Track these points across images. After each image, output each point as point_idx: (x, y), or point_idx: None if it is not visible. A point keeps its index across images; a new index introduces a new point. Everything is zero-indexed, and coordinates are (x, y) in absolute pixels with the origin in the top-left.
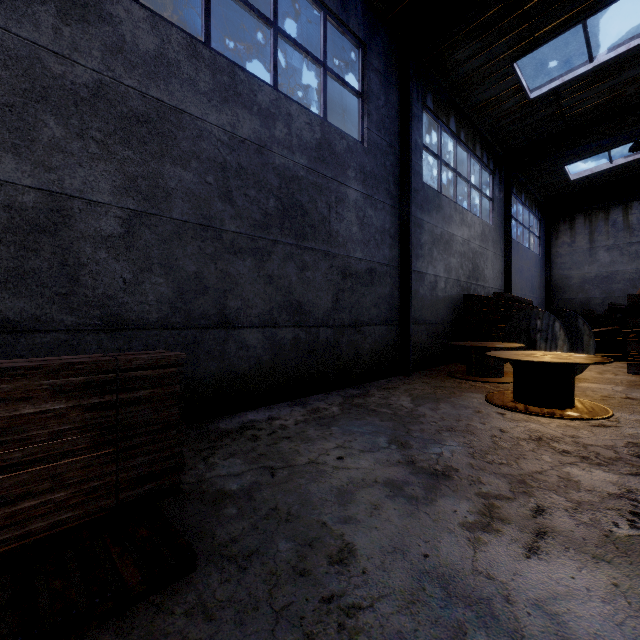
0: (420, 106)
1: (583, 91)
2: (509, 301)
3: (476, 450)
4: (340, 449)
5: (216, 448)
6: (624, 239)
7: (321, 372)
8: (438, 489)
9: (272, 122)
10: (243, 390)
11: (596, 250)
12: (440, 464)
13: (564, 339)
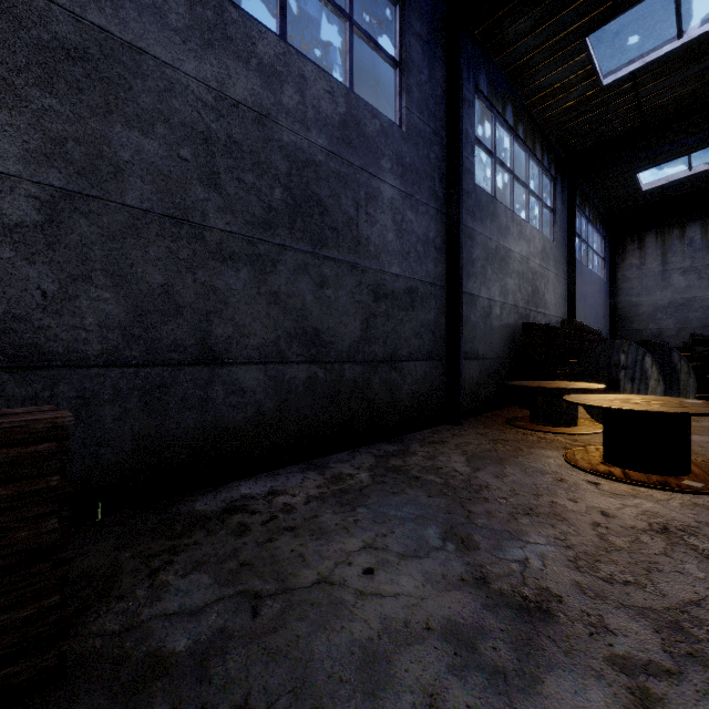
0: (471, 88)
1: (667, 77)
2: (579, 331)
3: (578, 553)
4: (369, 552)
5: (177, 551)
6: (703, 260)
7: (346, 422)
8: (538, 648)
9: (278, 84)
10: (236, 451)
11: (670, 273)
12: (529, 585)
13: (658, 378)
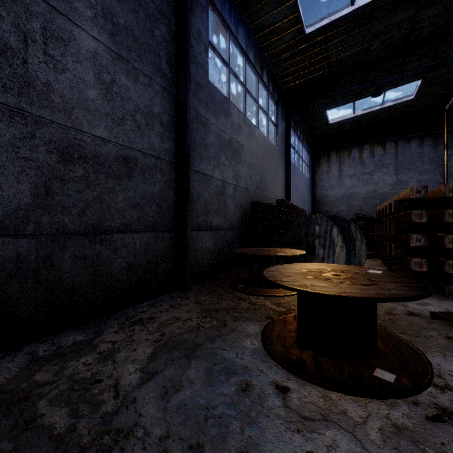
0: None
1: (344, 37)
2: (289, 208)
3: None
4: None
5: None
6: (360, 170)
7: None
8: None
9: None
10: None
11: (343, 177)
12: None
13: (342, 245)
